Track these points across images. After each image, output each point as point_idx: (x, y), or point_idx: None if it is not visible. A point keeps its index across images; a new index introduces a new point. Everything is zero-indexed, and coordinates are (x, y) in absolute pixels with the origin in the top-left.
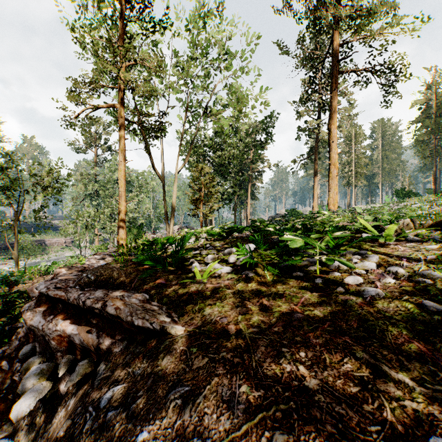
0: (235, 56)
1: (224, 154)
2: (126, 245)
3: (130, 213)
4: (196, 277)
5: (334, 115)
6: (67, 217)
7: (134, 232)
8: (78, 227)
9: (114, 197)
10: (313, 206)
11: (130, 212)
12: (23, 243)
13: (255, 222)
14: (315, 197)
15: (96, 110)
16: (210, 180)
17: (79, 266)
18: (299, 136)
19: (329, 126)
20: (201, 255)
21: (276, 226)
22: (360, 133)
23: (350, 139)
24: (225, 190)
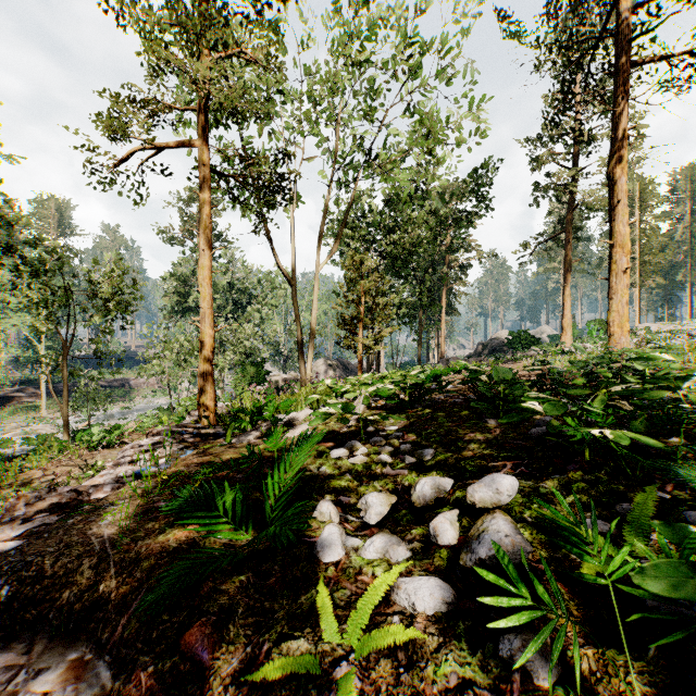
0: (421, 56)
1: (401, 237)
2: (215, 411)
3: (247, 340)
4: (321, 634)
5: (622, 149)
6: (150, 347)
7: (251, 372)
8: (166, 363)
9: (224, 314)
10: (562, 325)
11: (247, 338)
12: (86, 388)
13: (480, 375)
14: (566, 309)
15: (157, 152)
16: (377, 283)
17: (65, 491)
18: (535, 201)
19: (611, 171)
20: (352, 466)
21: (495, 363)
22: (652, 191)
23: (630, 204)
24: (402, 299)
